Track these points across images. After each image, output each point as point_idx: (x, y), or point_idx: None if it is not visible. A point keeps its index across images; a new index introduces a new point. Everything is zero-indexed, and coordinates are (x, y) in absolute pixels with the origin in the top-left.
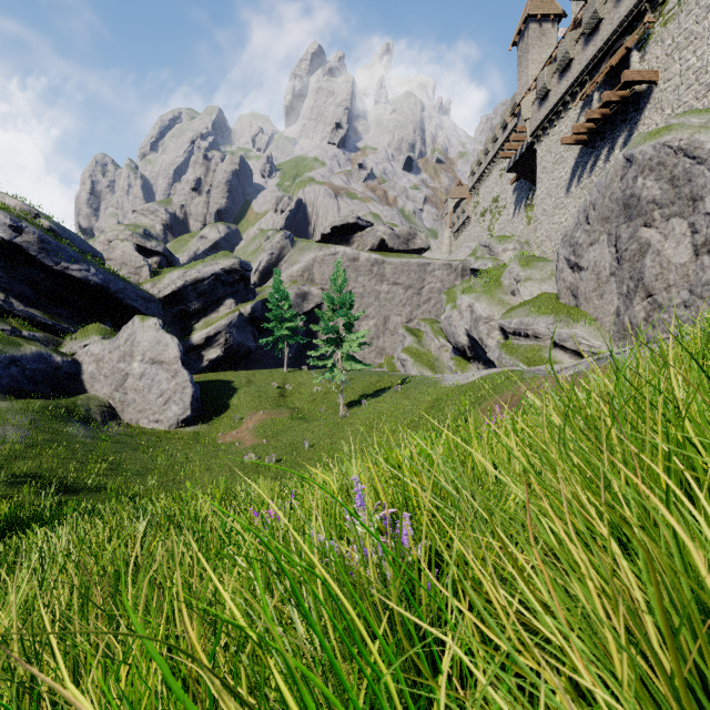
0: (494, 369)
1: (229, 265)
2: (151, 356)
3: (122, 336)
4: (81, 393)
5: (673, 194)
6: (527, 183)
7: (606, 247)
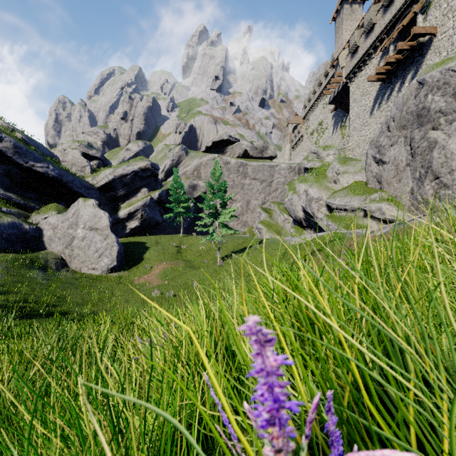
0: (323, 233)
1: (144, 165)
2: (90, 225)
3: (70, 211)
4: (42, 250)
5: (455, 105)
6: (342, 111)
7: (403, 146)
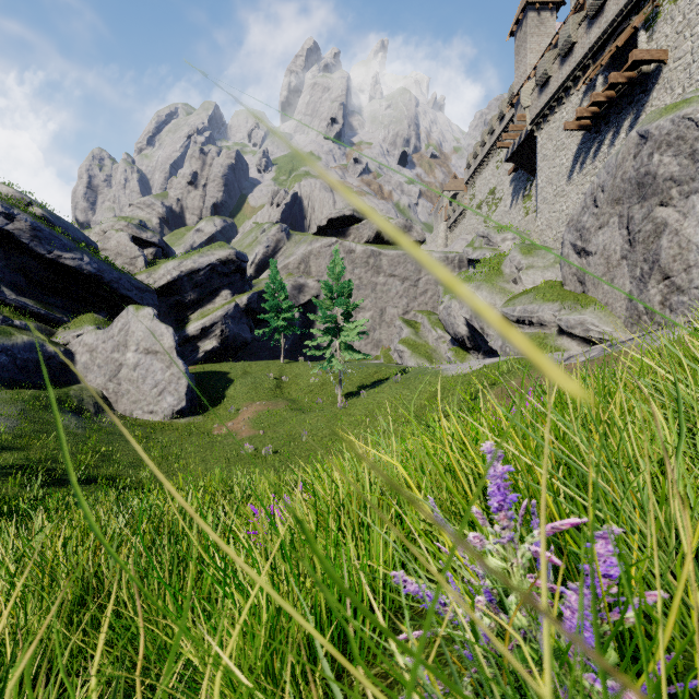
0: (497, 358)
1: (225, 256)
2: (145, 346)
3: (116, 326)
4: (74, 383)
5: (694, 170)
6: (525, 174)
7: (616, 230)
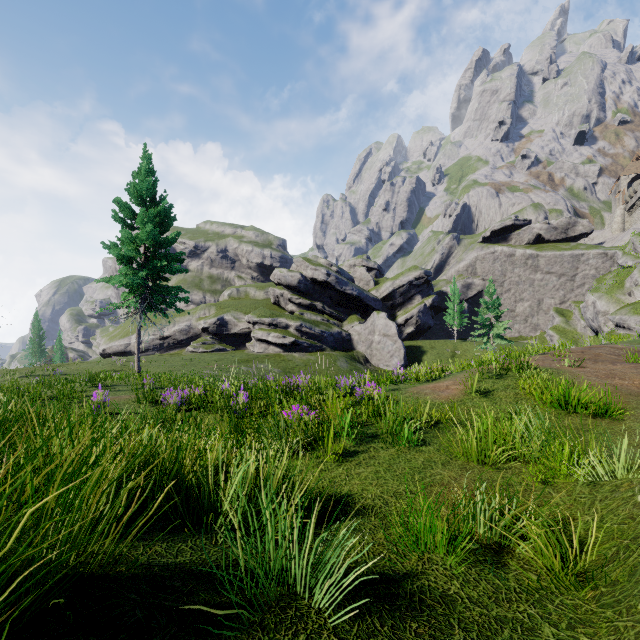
0: None
1: (417, 275)
2: (383, 332)
3: (369, 322)
4: (352, 349)
5: None
6: None
7: None
